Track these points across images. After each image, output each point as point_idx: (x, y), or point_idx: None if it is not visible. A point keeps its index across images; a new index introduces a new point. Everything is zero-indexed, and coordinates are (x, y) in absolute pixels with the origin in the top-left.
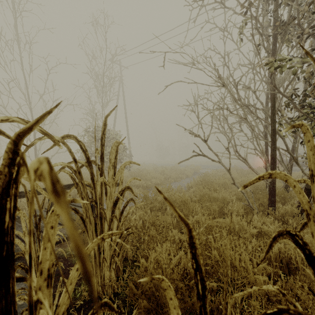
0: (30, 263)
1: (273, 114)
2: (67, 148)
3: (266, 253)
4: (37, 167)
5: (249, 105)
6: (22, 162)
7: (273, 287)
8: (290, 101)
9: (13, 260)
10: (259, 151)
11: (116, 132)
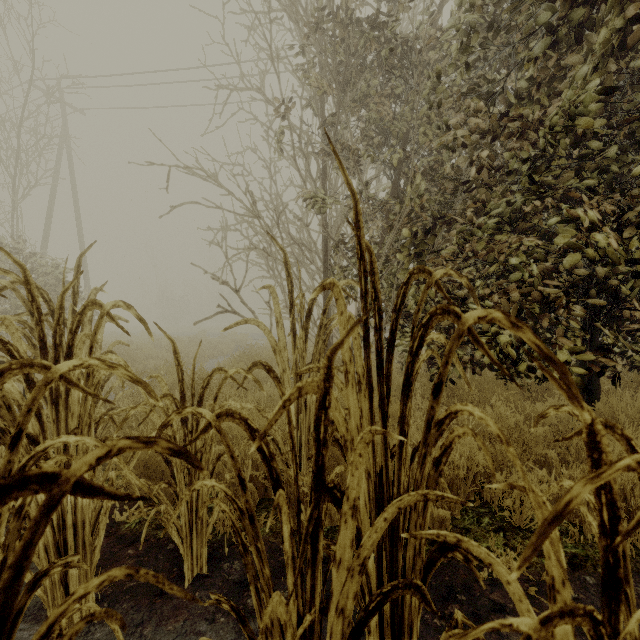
0: (89, 352)
1: (325, 261)
2: (19, 297)
3: (244, 378)
4: (114, 306)
5: (302, 243)
6: (90, 305)
7: (250, 404)
8: (338, 247)
9: (68, 358)
10: (321, 308)
11: (57, 261)
